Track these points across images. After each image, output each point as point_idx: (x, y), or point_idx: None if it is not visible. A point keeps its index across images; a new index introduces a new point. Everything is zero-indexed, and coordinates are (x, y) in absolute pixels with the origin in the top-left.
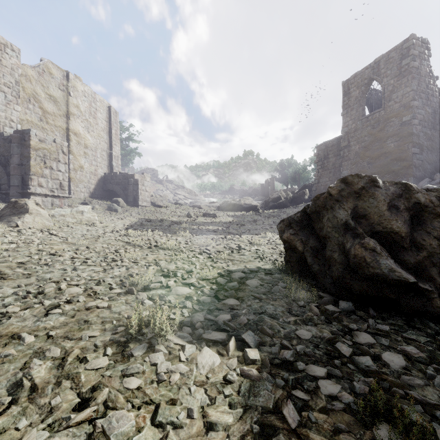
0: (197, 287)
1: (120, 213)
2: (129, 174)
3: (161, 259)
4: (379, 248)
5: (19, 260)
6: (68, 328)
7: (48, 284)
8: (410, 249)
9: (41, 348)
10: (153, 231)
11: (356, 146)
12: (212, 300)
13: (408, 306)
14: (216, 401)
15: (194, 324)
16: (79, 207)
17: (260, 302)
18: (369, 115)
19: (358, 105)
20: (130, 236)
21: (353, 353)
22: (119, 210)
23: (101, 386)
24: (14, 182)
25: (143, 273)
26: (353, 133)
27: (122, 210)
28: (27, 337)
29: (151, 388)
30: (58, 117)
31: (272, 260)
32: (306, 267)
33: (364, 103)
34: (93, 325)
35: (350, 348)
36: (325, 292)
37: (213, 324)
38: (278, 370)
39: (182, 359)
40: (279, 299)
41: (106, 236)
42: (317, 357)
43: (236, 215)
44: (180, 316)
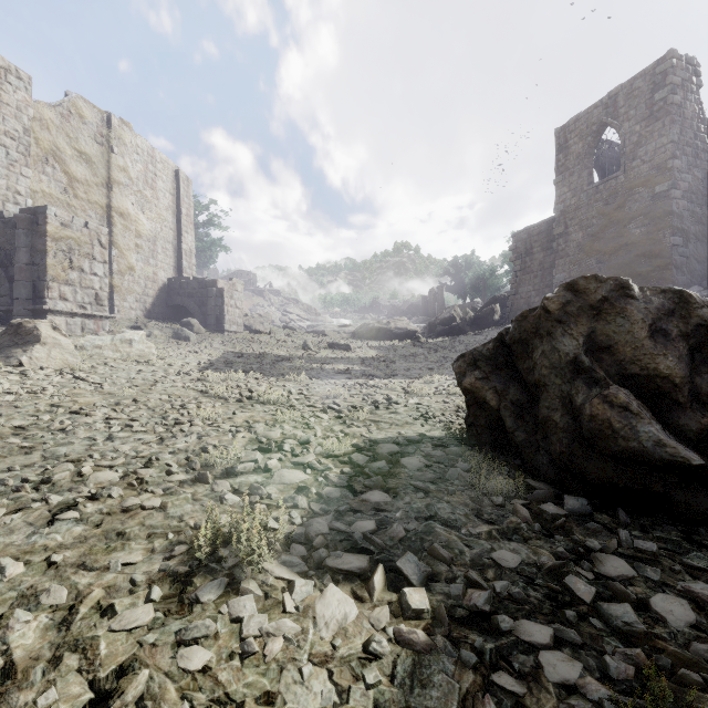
0: (318, 470)
1: (194, 343)
2: (209, 281)
3: (258, 420)
4: (635, 404)
5: (16, 423)
6: (87, 547)
7: (61, 466)
8: (689, 405)
9: (34, 588)
10: (247, 372)
11: (578, 233)
12: (344, 494)
13: (687, 507)
14: (351, 697)
15: (311, 538)
16: (125, 333)
17: (426, 497)
18: (600, 184)
19: (582, 167)
20: (209, 380)
21: (597, 596)
22: (192, 337)
23: (136, 664)
24: (21, 293)
25: (226, 446)
26: (574, 213)
27: (196, 337)
28: (10, 566)
29: (229, 668)
30: (93, 187)
31: (444, 421)
32: (504, 434)
33: (592, 163)
34: (133, 541)
35: (591, 586)
36: (538, 479)
37: (345, 539)
38: (464, 630)
39: (288, 608)
40: (459, 491)
41: (169, 381)
42: (533, 603)
43: (382, 346)
44: (286, 525)
